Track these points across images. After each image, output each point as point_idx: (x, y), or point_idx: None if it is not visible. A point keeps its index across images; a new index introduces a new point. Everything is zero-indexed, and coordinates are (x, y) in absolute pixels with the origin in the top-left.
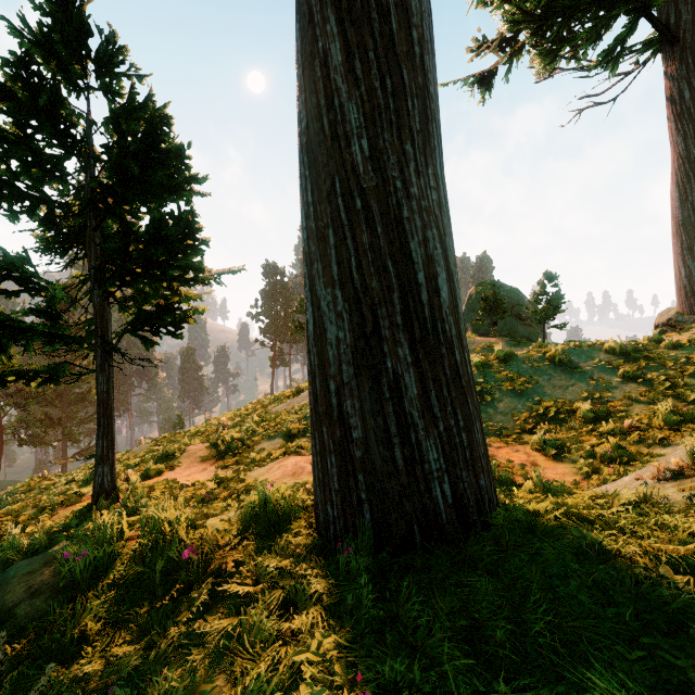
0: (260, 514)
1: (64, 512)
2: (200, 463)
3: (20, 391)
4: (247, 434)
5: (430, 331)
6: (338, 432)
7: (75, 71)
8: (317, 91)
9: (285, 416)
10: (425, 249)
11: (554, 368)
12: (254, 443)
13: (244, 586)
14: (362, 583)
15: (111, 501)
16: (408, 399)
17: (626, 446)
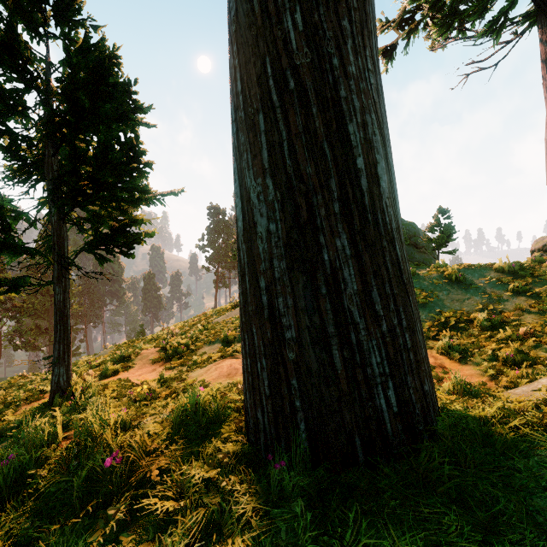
0: (190, 416)
1: (27, 407)
2: (151, 364)
3: (14, 306)
4: (191, 340)
5: (370, 221)
6: (269, 333)
7: (36, 18)
8: None
9: (223, 325)
10: (363, 132)
11: (451, 285)
12: (197, 348)
13: (166, 502)
14: (298, 513)
15: (65, 398)
16: (347, 294)
17: (524, 351)
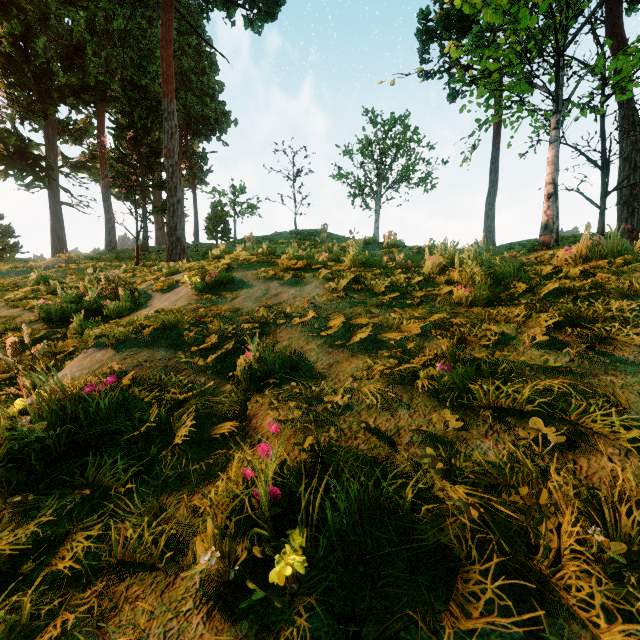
0: None
1: None
2: None
3: None
4: None
5: None
6: None
7: None
8: (55, 243)
9: None
10: None
11: None
12: None
13: None
14: None
15: None
16: None
17: None
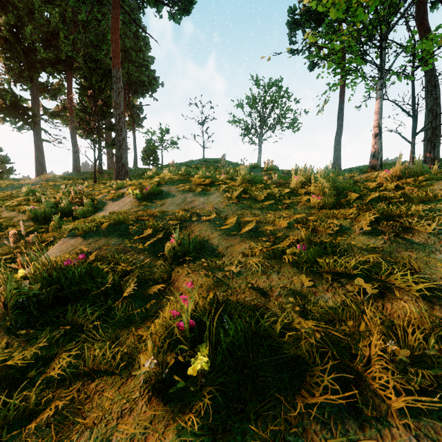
0: None
1: None
2: None
3: None
4: None
5: None
6: None
7: None
8: (38, 168)
9: None
10: None
11: None
12: None
13: None
14: None
15: None
16: None
17: None
